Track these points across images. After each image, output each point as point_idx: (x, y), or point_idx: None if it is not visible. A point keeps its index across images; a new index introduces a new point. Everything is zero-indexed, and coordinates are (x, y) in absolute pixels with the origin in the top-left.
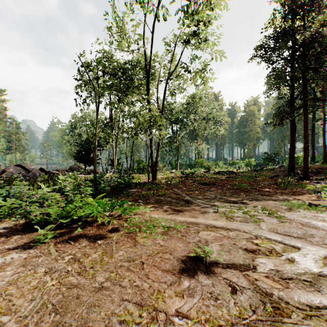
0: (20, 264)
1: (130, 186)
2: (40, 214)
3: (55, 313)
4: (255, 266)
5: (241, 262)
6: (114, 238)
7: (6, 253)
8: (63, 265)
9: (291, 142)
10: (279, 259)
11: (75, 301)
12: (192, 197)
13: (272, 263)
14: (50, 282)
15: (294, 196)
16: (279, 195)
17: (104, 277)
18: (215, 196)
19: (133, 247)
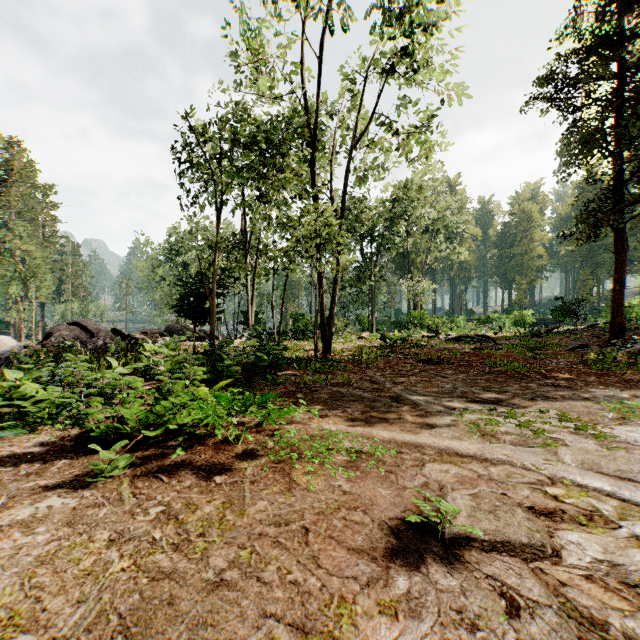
0: (64, 520)
1: (279, 365)
2: (108, 418)
3: (124, 636)
4: (558, 550)
5: (524, 539)
6: (247, 473)
7: (39, 495)
8: (145, 526)
9: (616, 276)
10: (612, 535)
11: (165, 610)
12: (406, 390)
13: (597, 544)
14: (118, 564)
15: (628, 390)
16: (594, 388)
17: (226, 559)
18: (454, 387)
19: (286, 493)
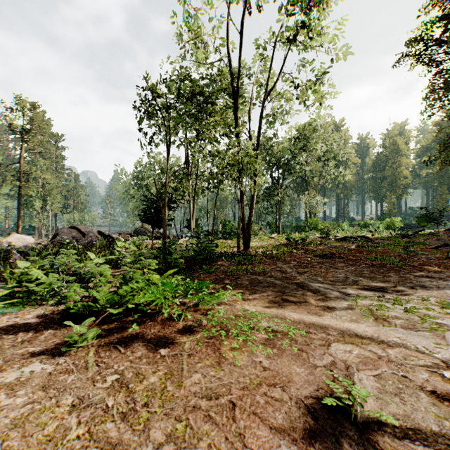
0: (40, 384)
1: (212, 258)
2: (85, 297)
3: None
4: None
5: (433, 426)
6: (185, 347)
7: (26, 360)
8: (102, 394)
9: None
10: None
11: None
12: (308, 278)
13: None
14: (75, 430)
15: None
16: None
17: (164, 431)
18: (346, 277)
19: (216, 367)
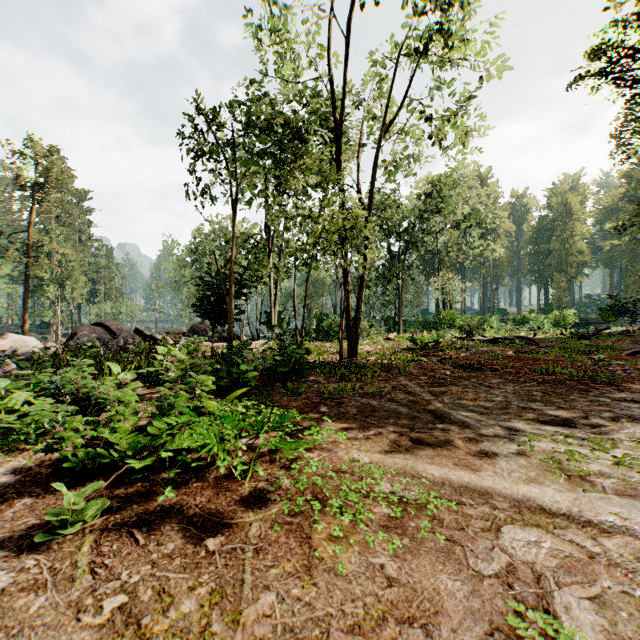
0: None
1: (301, 371)
2: (96, 438)
3: None
4: None
5: None
6: (251, 533)
7: None
8: None
9: None
10: None
11: None
12: (449, 404)
13: None
14: None
15: None
16: None
17: None
18: (507, 401)
19: (304, 577)
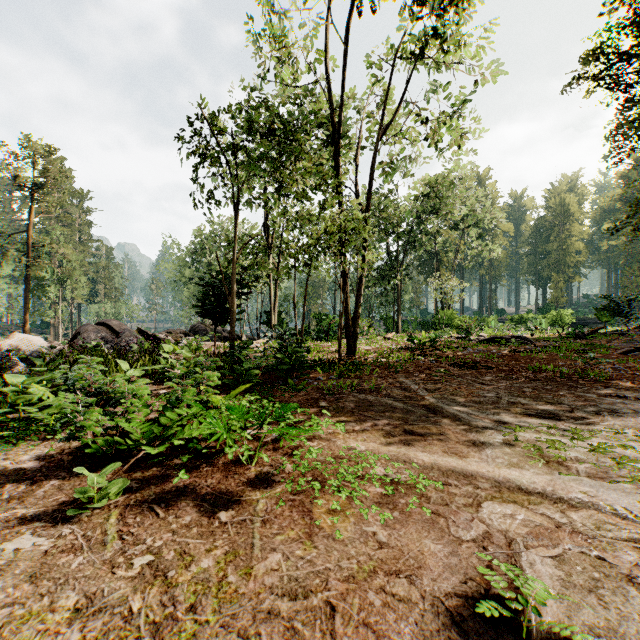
0: (28, 572)
1: (301, 369)
2: (111, 428)
3: None
4: None
5: None
6: (259, 508)
7: (12, 530)
8: (124, 588)
9: None
10: None
11: None
12: (442, 399)
13: None
14: None
15: None
16: None
17: None
18: (498, 397)
19: (306, 542)
